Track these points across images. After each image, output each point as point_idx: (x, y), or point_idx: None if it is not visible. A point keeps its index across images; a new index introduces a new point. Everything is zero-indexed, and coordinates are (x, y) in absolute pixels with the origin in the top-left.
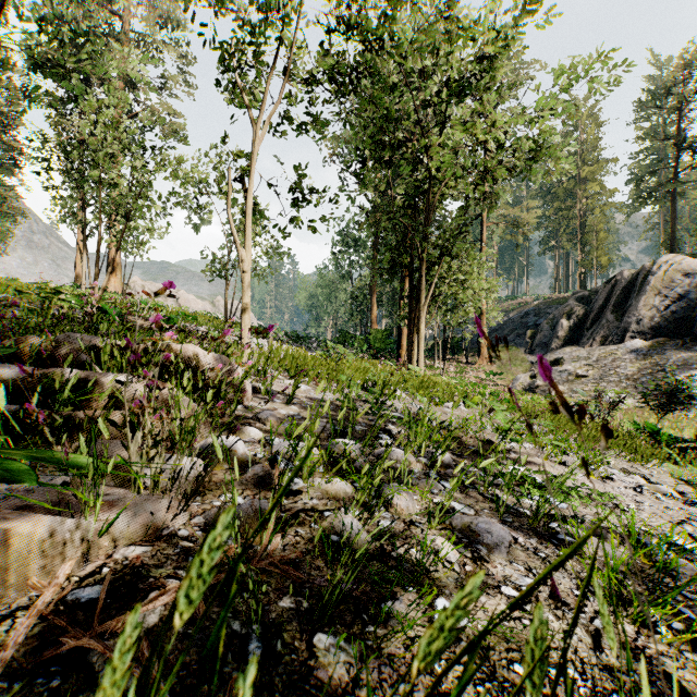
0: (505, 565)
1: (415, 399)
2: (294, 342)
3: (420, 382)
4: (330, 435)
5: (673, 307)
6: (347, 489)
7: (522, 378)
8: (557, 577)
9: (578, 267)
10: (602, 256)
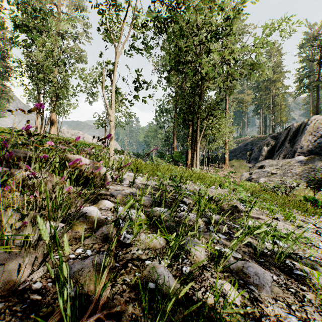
0: (273, 303)
1: (196, 184)
2: (137, 157)
3: (198, 176)
4: (152, 205)
5: (318, 141)
6: (161, 241)
7: (245, 174)
8: (309, 312)
9: (271, 122)
10: (283, 117)
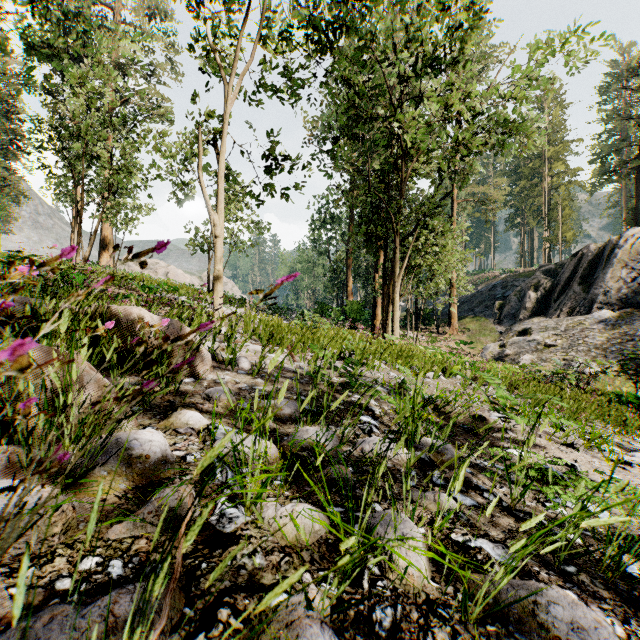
0: None
1: (394, 368)
2: (274, 313)
3: (399, 351)
4: (298, 420)
5: (639, 279)
6: (317, 525)
7: (491, 347)
8: None
9: (544, 242)
10: (567, 231)
